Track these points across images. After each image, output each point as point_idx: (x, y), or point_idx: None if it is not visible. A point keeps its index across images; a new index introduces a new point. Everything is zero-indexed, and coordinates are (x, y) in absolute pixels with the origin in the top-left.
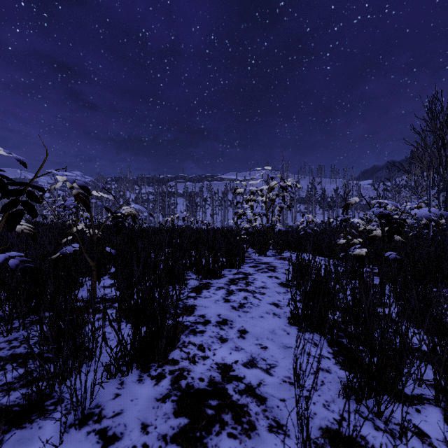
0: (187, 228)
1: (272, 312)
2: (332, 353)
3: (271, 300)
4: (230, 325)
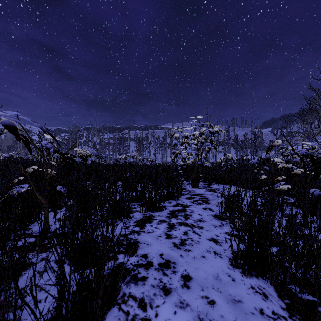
0: (136, 164)
1: (213, 250)
2: (286, 309)
3: (210, 235)
4: (173, 268)
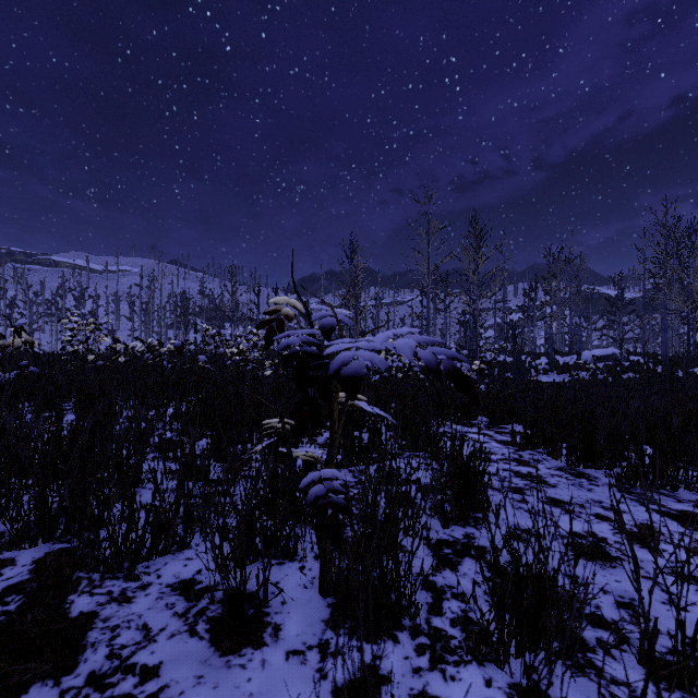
0: None
1: None
2: None
3: None
4: None
